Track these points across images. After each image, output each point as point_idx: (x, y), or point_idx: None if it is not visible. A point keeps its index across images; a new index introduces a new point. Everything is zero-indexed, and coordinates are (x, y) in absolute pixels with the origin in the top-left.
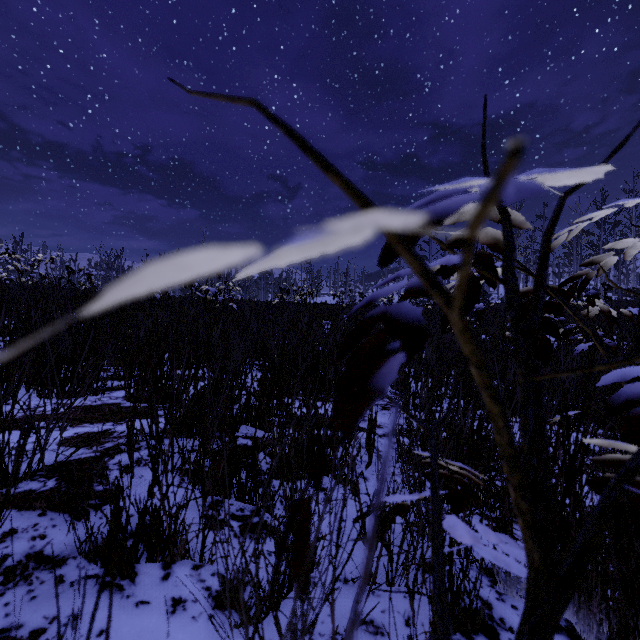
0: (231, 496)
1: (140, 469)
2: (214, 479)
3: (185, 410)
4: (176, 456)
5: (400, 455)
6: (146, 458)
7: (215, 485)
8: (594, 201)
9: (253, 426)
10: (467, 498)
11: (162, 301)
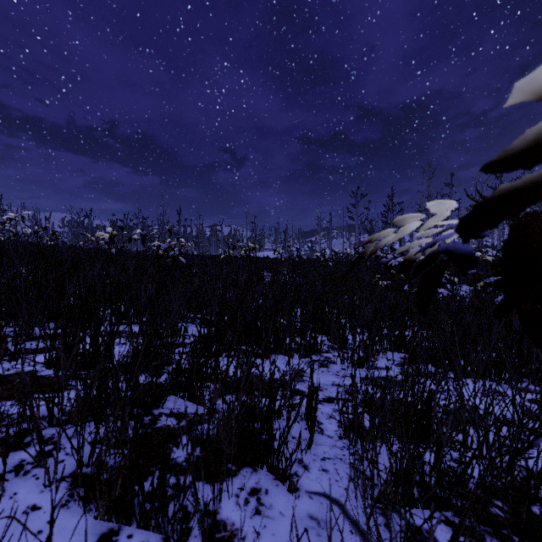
0: (133, 519)
1: (16, 481)
2: (109, 499)
3: (81, 400)
4: (74, 453)
5: (344, 431)
6: (32, 460)
7: (110, 507)
8: None
9: (182, 397)
10: (451, 541)
11: (117, 256)
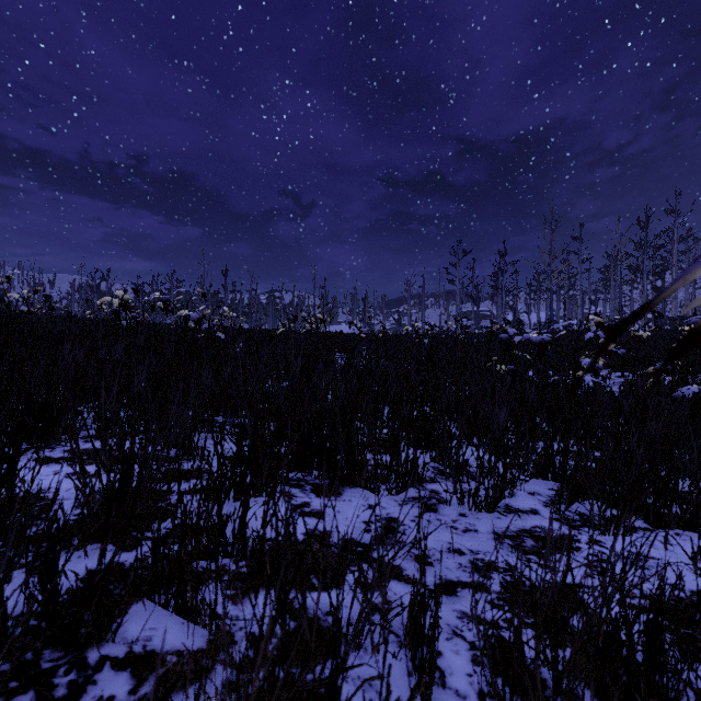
0: None
1: None
2: None
3: None
4: None
5: (489, 686)
6: None
7: None
8: (637, 220)
9: (162, 606)
10: None
11: (128, 330)
